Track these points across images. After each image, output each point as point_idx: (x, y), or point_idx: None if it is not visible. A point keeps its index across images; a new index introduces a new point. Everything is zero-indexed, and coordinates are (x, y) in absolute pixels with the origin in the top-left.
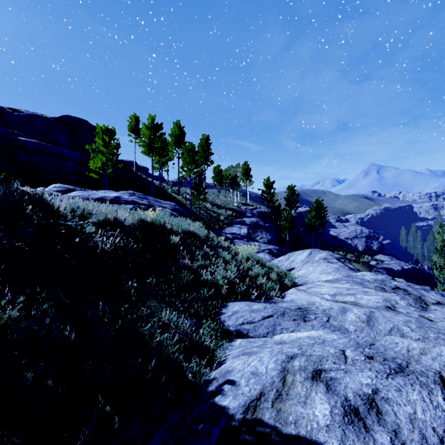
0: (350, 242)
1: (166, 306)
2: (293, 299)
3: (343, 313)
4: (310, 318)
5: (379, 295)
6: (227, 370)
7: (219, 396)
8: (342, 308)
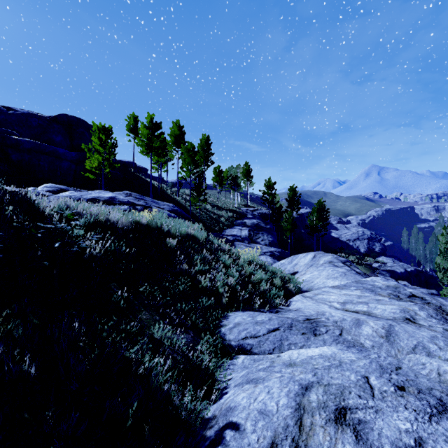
0: (352, 244)
1: (160, 318)
2: (299, 307)
3: (358, 326)
4: (321, 331)
5: (395, 305)
6: (228, 407)
7: None
8: (356, 320)
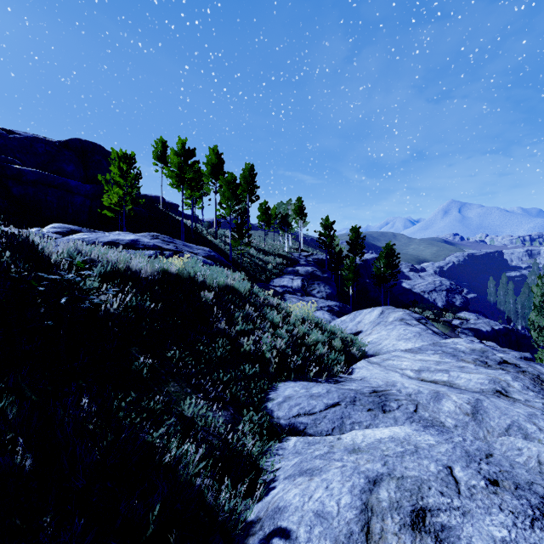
0: (427, 296)
1: (192, 391)
2: (364, 376)
3: (437, 401)
4: (391, 406)
5: (482, 373)
6: (276, 507)
7: None
8: (434, 393)
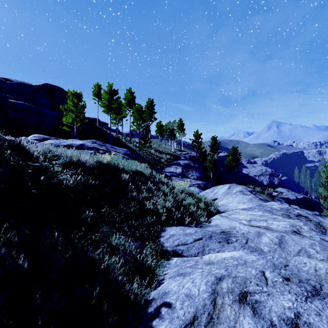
0: (258, 178)
1: (116, 231)
2: (217, 224)
3: (259, 237)
4: (232, 240)
5: (286, 221)
6: (164, 292)
7: (156, 320)
8: (257, 232)
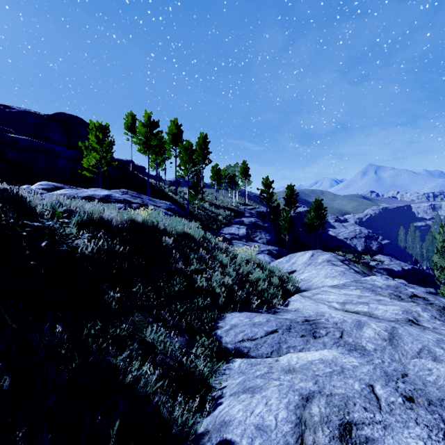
0: (349, 242)
1: (153, 320)
2: (298, 308)
3: (359, 328)
4: (320, 333)
5: (396, 305)
6: (223, 421)
7: None
8: (357, 321)
